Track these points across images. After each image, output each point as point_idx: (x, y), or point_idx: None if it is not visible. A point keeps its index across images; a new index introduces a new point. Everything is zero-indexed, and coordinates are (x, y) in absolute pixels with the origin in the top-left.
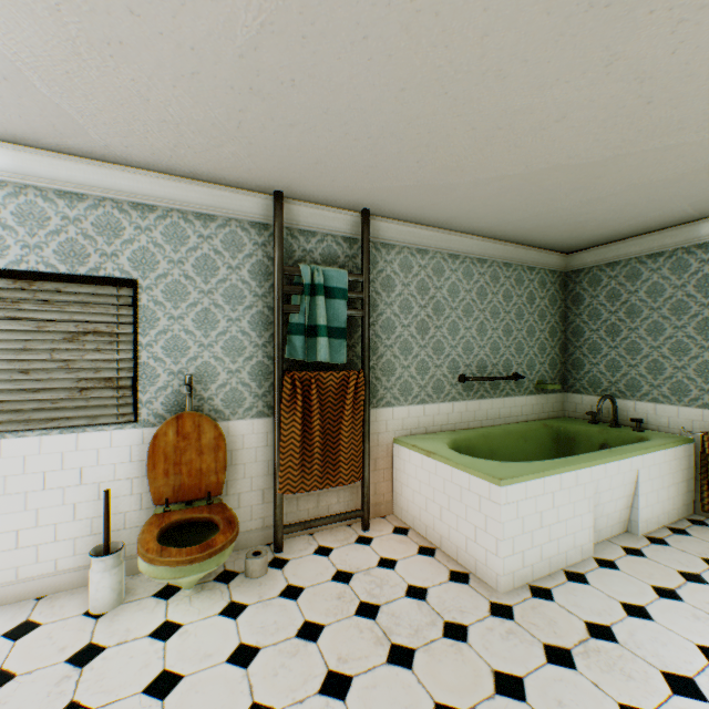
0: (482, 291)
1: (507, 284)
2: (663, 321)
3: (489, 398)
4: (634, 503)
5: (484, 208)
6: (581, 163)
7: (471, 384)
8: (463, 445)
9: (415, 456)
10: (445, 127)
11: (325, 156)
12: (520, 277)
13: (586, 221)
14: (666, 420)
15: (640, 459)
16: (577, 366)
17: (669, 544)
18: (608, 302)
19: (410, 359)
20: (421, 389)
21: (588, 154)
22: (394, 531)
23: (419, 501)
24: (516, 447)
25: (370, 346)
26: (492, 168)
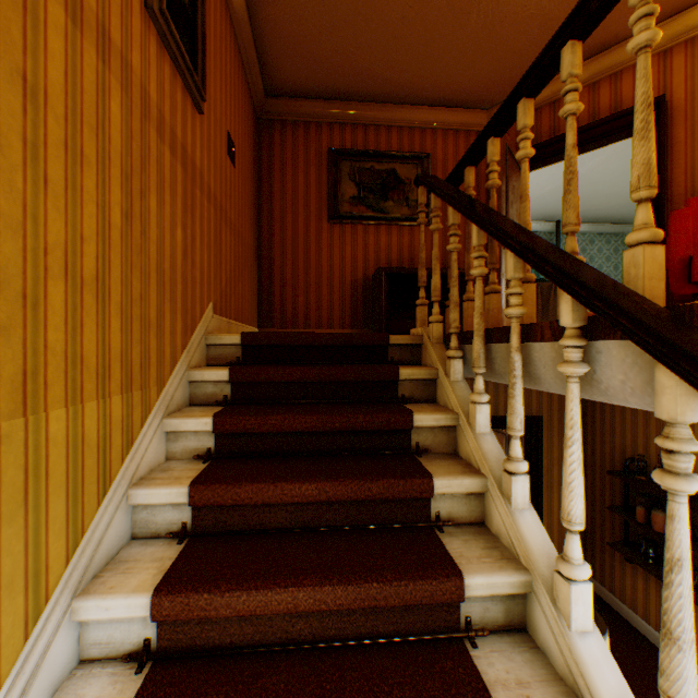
0: (615, 250)
1: None
2: None
3: None
4: None
5: (613, 214)
6: None
7: None
8: None
9: None
10: (593, 198)
11: (549, 209)
12: None
13: None
14: None
15: None
16: None
17: None
18: None
19: None
20: None
21: None
22: None
23: None
24: None
25: None
26: (613, 203)
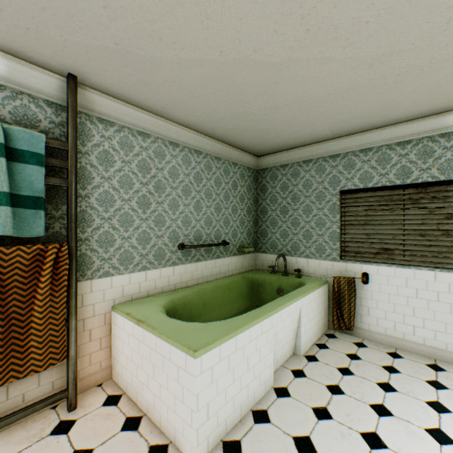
0: (199, 176)
1: (218, 173)
2: (312, 205)
3: (204, 260)
4: (298, 333)
5: (193, 100)
6: (264, 61)
7: (190, 251)
8: (180, 303)
9: (129, 324)
10: None
11: None
12: (227, 169)
13: (269, 128)
14: (313, 269)
15: (302, 301)
16: (264, 234)
17: (319, 359)
18: (282, 191)
19: (131, 230)
20: (143, 257)
21: (270, 50)
22: (106, 402)
23: (131, 367)
24: (224, 296)
25: (84, 218)
26: (190, 45)
